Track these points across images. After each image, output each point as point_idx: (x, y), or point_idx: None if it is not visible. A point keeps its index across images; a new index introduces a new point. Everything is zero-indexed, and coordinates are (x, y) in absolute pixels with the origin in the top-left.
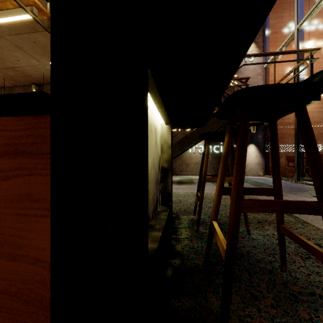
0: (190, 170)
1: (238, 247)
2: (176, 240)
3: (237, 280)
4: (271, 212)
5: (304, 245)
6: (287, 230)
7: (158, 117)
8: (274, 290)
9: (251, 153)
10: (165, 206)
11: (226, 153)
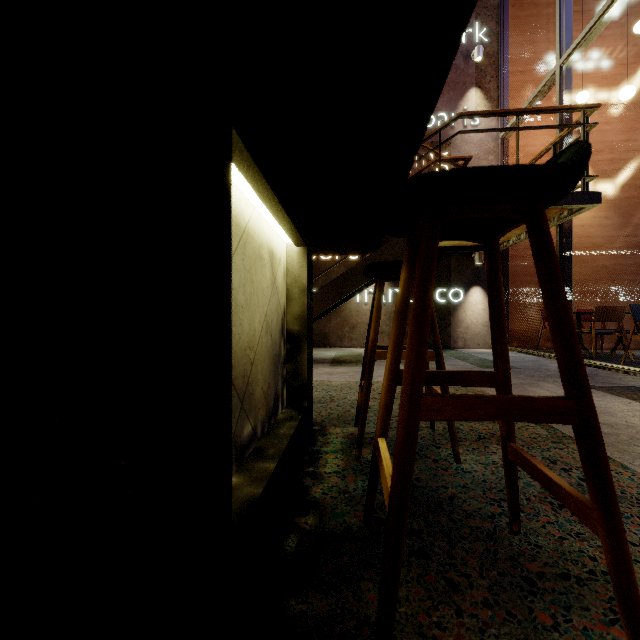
0: (357, 338)
1: (435, 488)
2: (315, 477)
3: (425, 555)
4: (476, 419)
5: (546, 481)
6: (519, 453)
7: (278, 232)
8: (492, 572)
9: (475, 303)
10: (294, 410)
11: (403, 303)
